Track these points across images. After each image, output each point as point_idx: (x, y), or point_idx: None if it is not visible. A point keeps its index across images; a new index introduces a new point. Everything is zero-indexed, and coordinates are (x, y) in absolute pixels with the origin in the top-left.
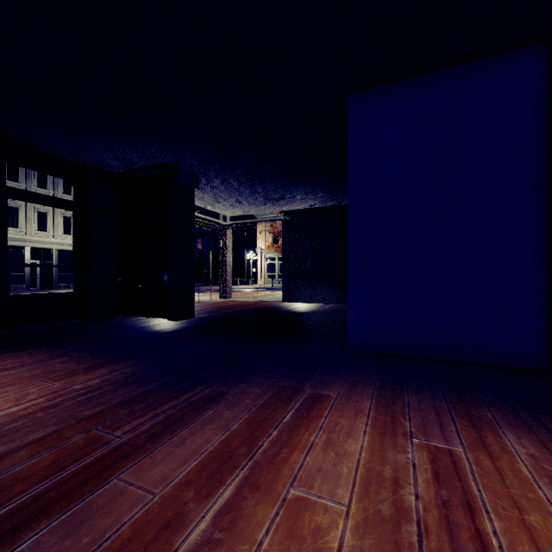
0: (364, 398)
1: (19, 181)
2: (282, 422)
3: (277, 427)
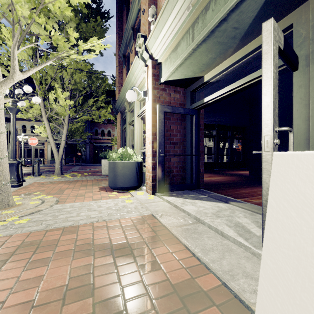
0: None
1: None
2: None
3: None
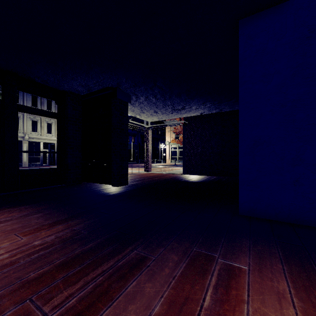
0: (277, 276)
1: (37, 107)
2: (203, 306)
3: (199, 315)
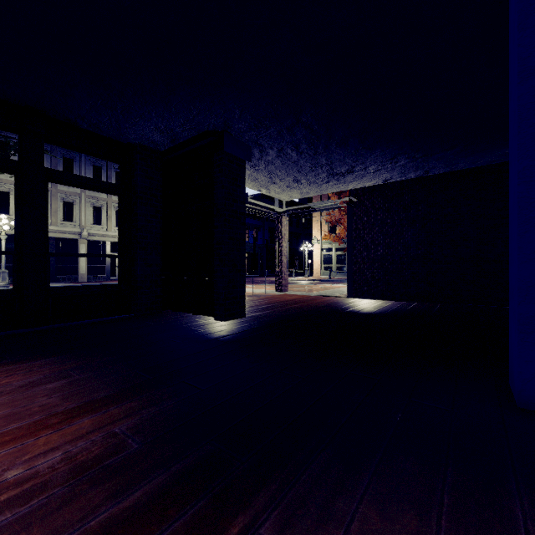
0: None
1: None
2: None
3: None
